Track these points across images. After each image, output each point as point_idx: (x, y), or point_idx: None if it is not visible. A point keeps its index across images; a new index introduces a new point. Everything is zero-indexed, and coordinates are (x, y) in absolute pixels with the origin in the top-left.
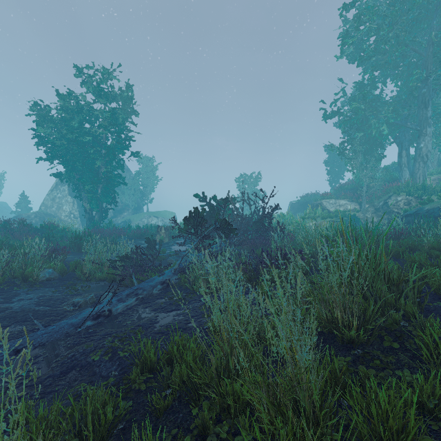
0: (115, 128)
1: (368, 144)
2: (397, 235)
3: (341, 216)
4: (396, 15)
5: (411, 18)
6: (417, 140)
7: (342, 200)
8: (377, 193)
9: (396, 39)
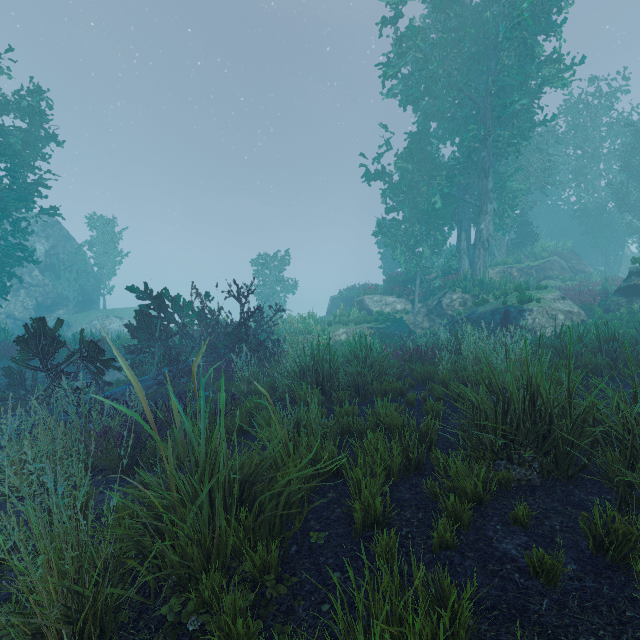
0: (4, 161)
1: (421, 220)
2: (421, 355)
3: (382, 321)
4: (446, 45)
5: (468, 55)
6: (478, 219)
7: (389, 296)
8: (432, 289)
9: (447, 79)
